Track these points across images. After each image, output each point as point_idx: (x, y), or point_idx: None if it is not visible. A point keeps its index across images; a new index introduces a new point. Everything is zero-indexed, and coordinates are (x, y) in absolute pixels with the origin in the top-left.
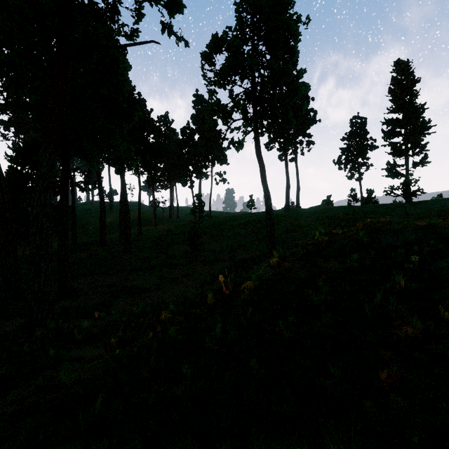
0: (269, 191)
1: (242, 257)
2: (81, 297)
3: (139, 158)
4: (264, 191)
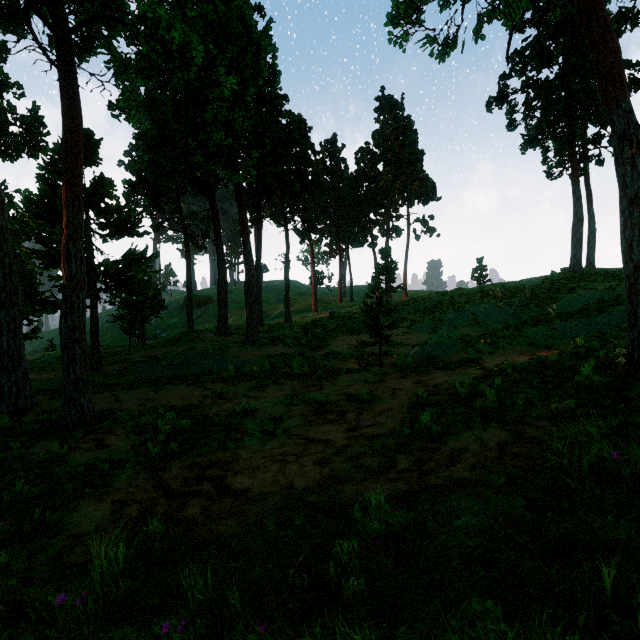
0: (638, 127)
1: (504, 360)
2: (91, 436)
3: (229, 77)
4: (616, 132)
